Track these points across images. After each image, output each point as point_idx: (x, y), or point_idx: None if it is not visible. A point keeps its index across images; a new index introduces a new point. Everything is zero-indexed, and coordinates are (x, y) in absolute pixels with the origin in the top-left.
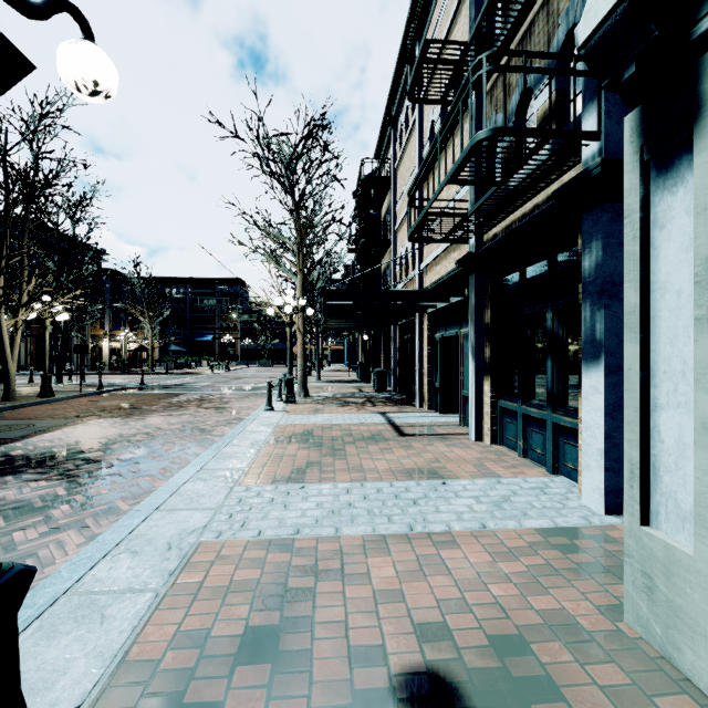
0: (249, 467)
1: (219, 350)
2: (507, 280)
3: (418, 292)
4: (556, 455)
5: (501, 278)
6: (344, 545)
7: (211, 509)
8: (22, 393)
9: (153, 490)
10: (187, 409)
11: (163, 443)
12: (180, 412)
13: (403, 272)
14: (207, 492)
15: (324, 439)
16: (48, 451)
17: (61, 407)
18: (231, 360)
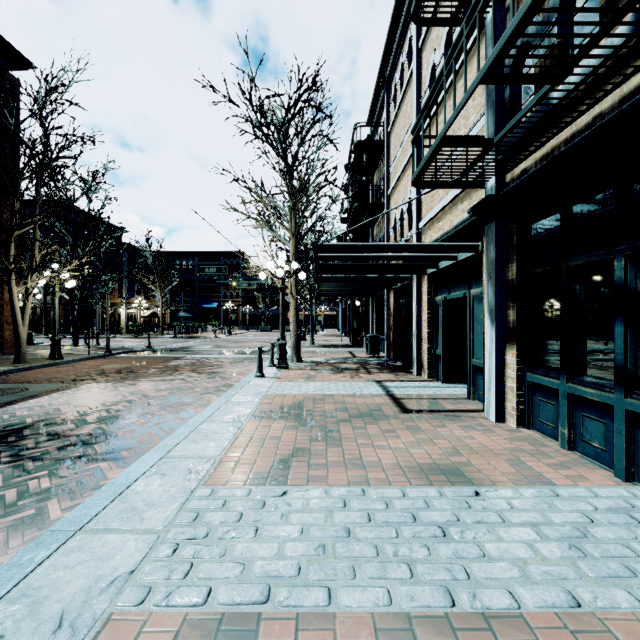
0: (223, 454)
1: (223, 316)
2: (540, 225)
3: (423, 247)
4: (632, 455)
5: (531, 224)
6: (342, 638)
7: (153, 532)
8: (38, 355)
9: (102, 484)
10: (180, 374)
11: (142, 413)
12: (173, 376)
13: (397, 235)
14: (158, 498)
15: (315, 415)
16: (20, 422)
17: (64, 370)
18: (234, 325)
